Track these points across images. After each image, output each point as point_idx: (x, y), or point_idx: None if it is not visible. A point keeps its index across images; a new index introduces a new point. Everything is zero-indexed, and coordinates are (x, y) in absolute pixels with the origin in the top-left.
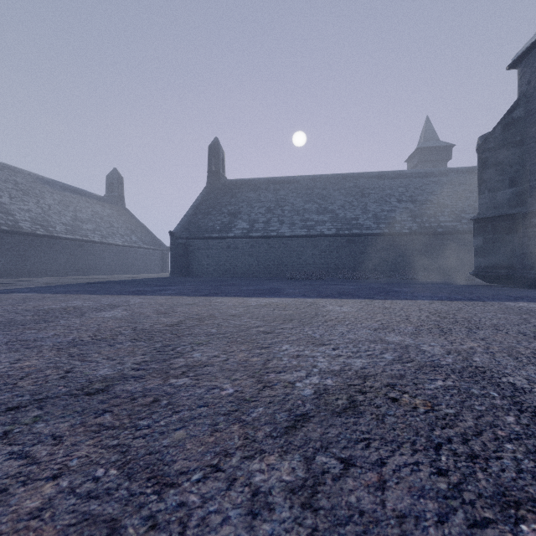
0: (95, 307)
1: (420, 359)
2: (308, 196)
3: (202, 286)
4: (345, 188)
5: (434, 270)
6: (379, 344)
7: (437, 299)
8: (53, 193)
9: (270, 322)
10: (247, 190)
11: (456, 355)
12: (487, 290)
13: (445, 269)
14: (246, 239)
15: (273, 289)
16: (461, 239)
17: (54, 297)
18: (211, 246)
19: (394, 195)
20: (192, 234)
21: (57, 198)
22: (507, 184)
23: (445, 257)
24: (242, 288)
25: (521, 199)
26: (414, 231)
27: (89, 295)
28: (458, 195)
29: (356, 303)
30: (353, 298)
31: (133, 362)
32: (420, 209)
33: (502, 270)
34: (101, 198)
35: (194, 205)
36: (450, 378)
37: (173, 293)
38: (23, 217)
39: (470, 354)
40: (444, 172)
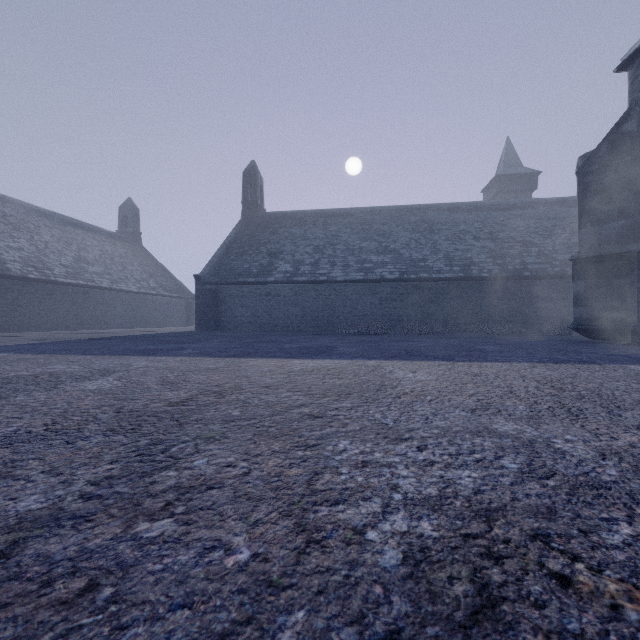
0: (79, 374)
1: (565, 470)
2: (365, 232)
3: (232, 344)
4: (410, 222)
5: (519, 322)
6: (488, 438)
7: (537, 361)
8: (51, 228)
9: (320, 398)
10: (291, 225)
11: (617, 461)
12: (593, 348)
13: (533, 321)
14: (289, 285)
15: (323, 347)
16: (552, 284)
17: (33, 359)
18: (246, 293)
19: (469, 231)
20: (222, 279)
21: (56, 233)
22: (616, 215)
23: (532, 307)
24: (283, 346)
25: (633, 234)
26: (496, 275)
27: (81, 355)
28: (547, 231)
29: (433, 367)
30: (428, 360)
31: (89, 479)
32: (502, 249)
33: (608, 323)
34: (112, 235)
35: (226, 243)
36: (636, 515)
37: (193, 353)
38: (12, 257)
39: (638, 459)
40: (529, 203)
